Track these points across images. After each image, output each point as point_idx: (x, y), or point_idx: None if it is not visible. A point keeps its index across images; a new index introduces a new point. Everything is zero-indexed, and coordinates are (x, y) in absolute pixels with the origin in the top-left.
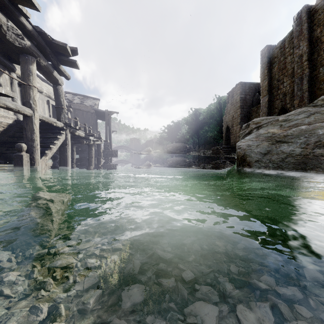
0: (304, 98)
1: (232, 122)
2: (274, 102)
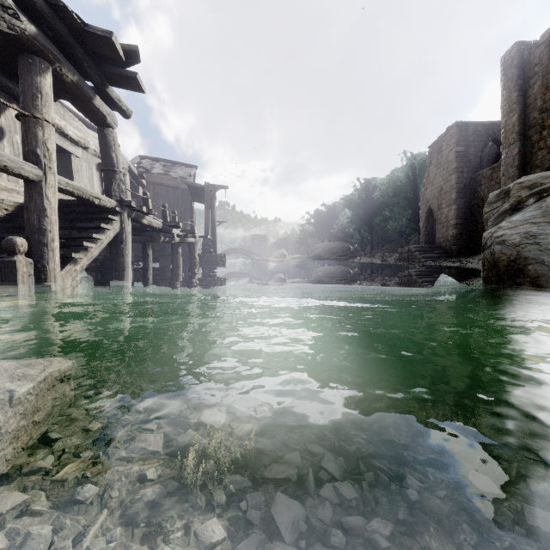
0: None
1: (438, 200)
2: (532, 155)
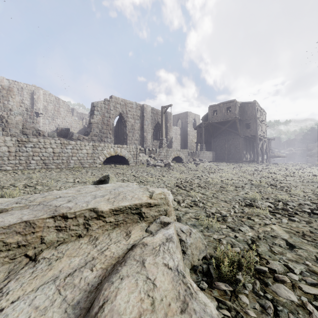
0: None
1: None
2: None
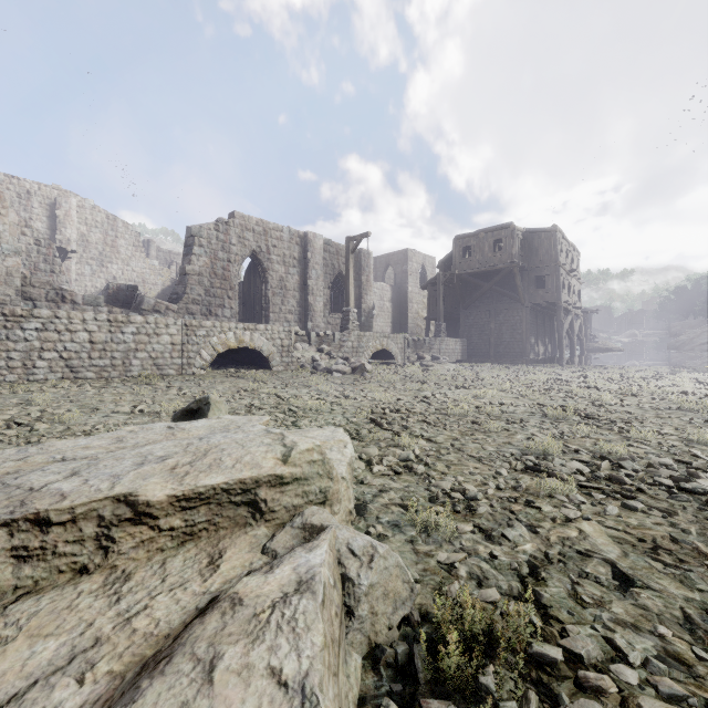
0: None
1: None
2: None
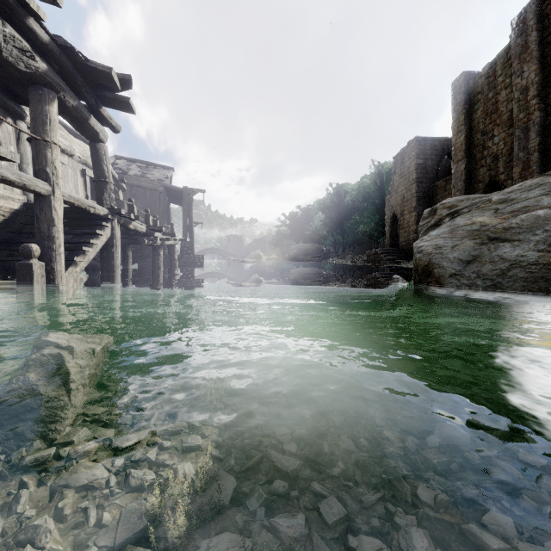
0: (530, 163)
1: (401, 207)
2: (476, 171)
